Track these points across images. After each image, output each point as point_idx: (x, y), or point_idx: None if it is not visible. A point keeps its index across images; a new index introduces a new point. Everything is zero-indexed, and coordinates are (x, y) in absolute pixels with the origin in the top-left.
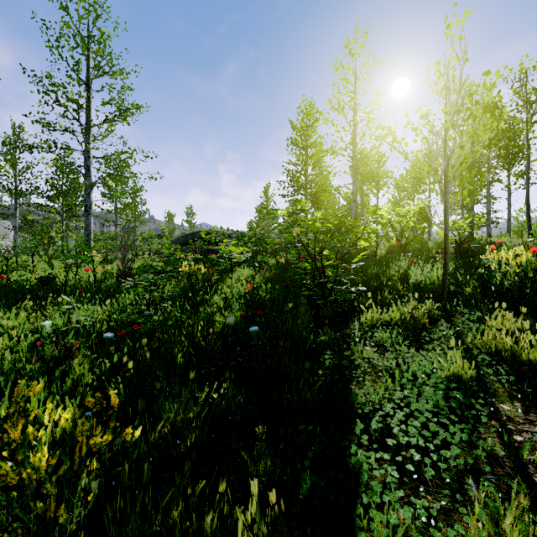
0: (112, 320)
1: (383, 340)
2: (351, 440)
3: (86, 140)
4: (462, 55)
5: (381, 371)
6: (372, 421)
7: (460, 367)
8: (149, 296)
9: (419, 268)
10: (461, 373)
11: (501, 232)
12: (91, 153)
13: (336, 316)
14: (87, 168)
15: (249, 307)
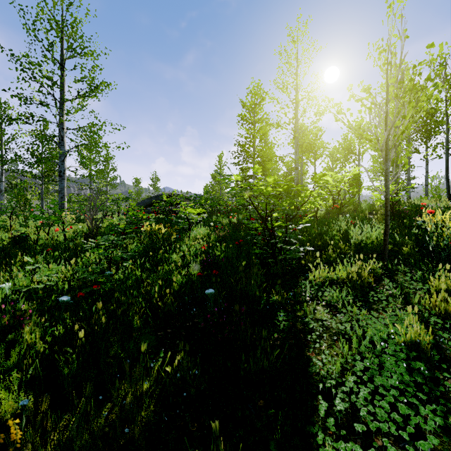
0: (75, 278)
1: (332, 299)
2: (319, 429)
3: (60, 113)
4: (403, 32)
5: (335, 334)
6: (336, 399)
7: (417, 333)
8: (110, 256)
9: (357, 228)
10: (419, 340)
11: (420, 196)
12: (64, 124)
13: (285, 274)
14: (61, 138)
15: (205, 267)
